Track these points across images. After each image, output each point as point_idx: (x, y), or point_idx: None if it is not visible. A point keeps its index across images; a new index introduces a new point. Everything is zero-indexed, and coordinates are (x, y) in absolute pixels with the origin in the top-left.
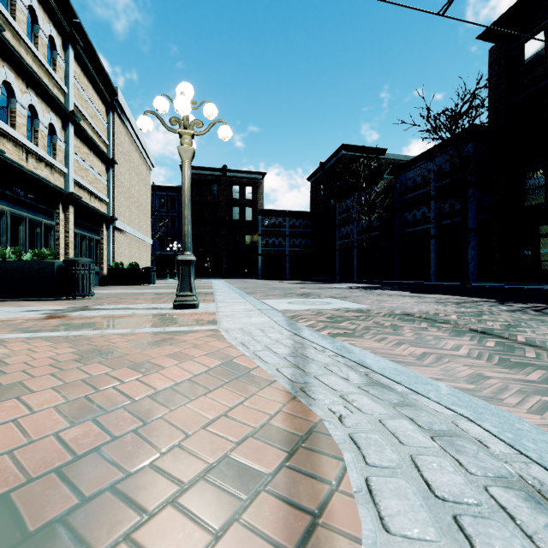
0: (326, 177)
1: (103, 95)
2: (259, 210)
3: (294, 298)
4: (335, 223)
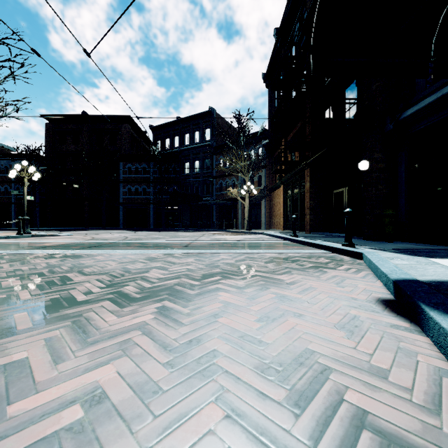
0: None
1: None
2: None
3: None
4: None
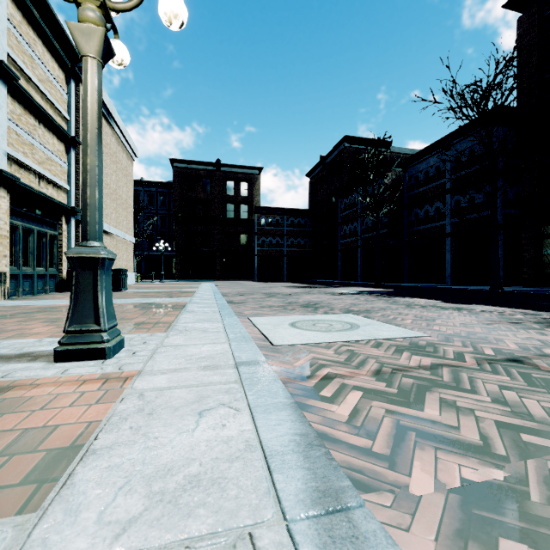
0: (327, 172)
1: (60, 57)
2: (254, 207)
3: (297, 313)
4: (336, 222)
